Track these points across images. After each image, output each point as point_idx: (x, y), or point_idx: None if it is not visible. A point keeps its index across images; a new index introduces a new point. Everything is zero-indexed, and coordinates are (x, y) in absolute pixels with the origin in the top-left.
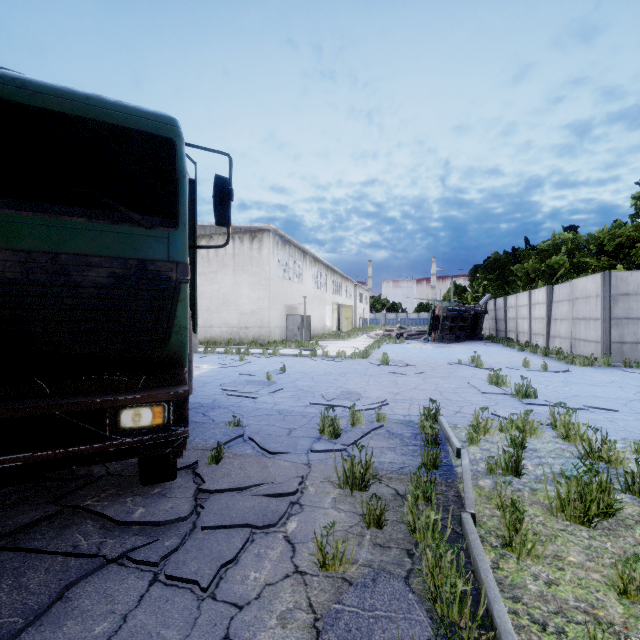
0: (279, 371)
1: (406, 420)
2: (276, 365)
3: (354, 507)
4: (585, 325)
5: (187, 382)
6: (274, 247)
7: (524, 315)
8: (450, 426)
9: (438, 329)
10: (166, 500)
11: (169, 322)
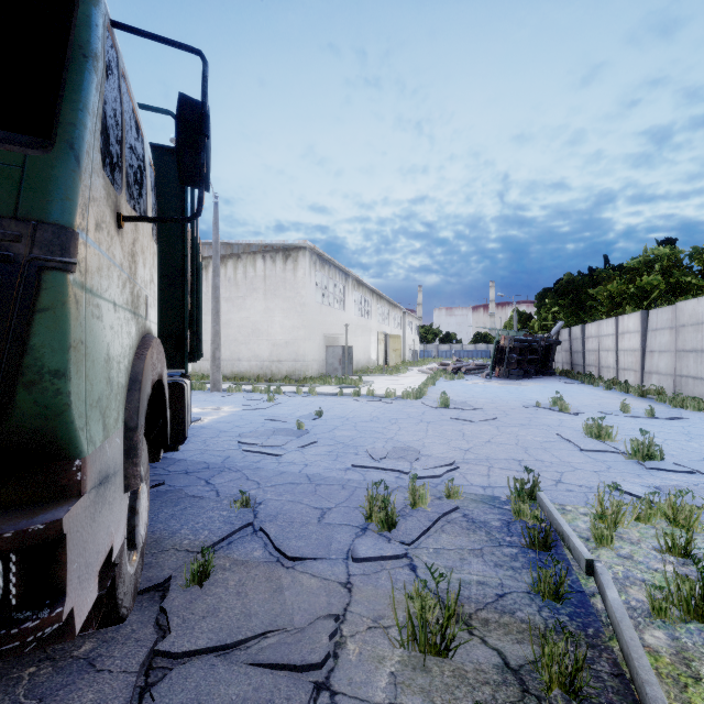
0: (314, 416)
1: (488, 495)
2: (311, 407)
3: (431, 703)
4: (695, 359)
5: (82, 489)
6: (311, 268)
7: (609, 346)
8: (555, 508)
9: (503, 363)
10: (88, 680)
11: (7, 361)
